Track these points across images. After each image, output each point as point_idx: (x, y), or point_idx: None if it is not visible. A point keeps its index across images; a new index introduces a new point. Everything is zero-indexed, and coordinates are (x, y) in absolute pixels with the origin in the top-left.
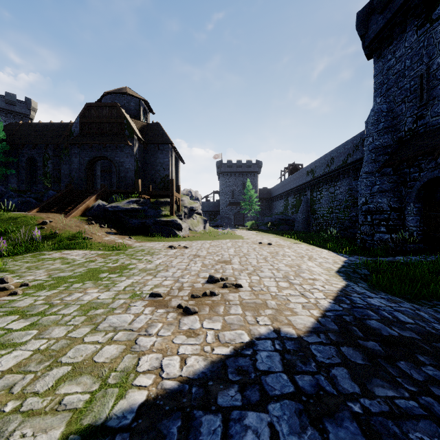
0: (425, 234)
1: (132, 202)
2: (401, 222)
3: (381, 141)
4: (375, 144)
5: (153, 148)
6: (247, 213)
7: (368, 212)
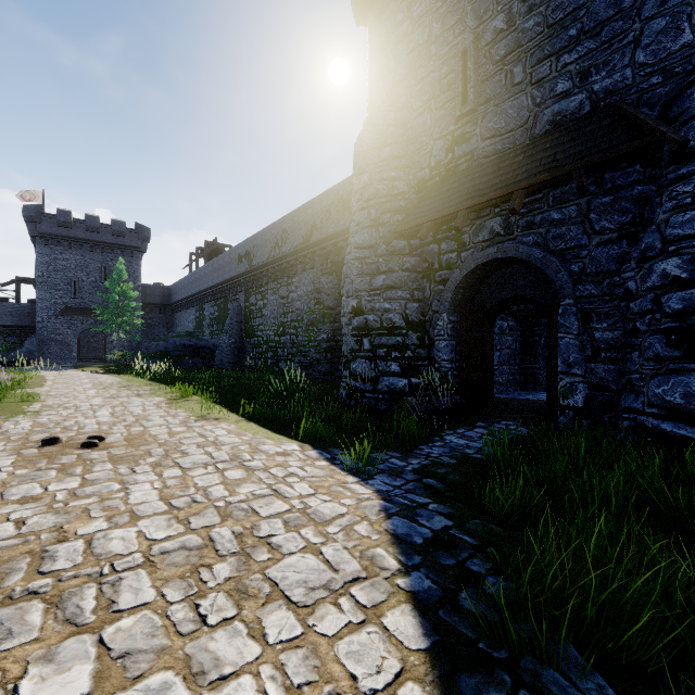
0: (464, 376)
1: None
2: (425, 352)
3: (388, 183)
4: (377, 189)
5: None
6: (113, 333)
7: (366, 331)
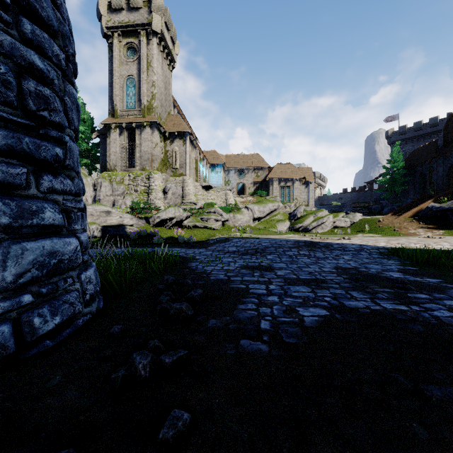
0: None
1: None
2: None
3: None
4: None
5: None
6: None
7: None
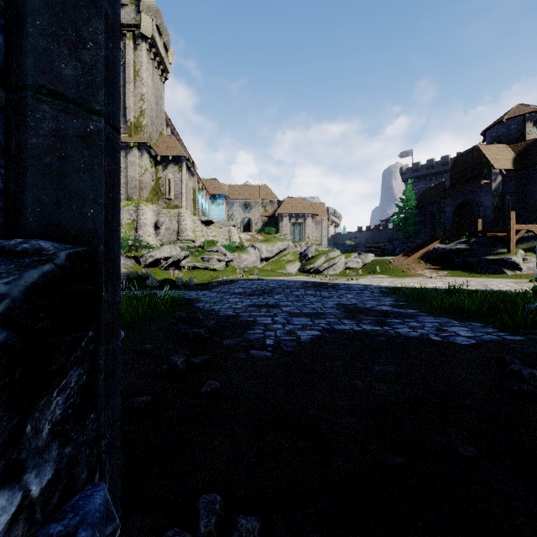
0: None
1: (460, 243)
2: None
3: None
4: None
5: (533, 171)
6: None
7: None
